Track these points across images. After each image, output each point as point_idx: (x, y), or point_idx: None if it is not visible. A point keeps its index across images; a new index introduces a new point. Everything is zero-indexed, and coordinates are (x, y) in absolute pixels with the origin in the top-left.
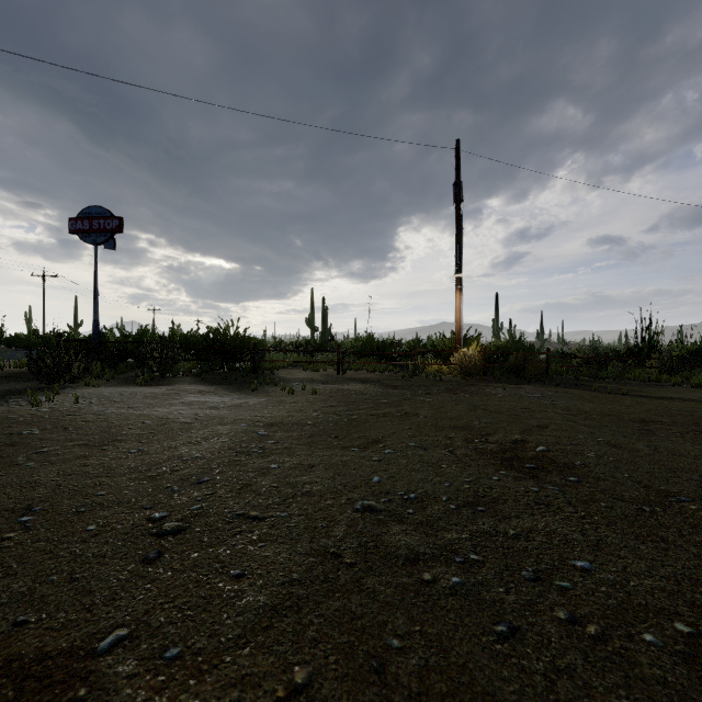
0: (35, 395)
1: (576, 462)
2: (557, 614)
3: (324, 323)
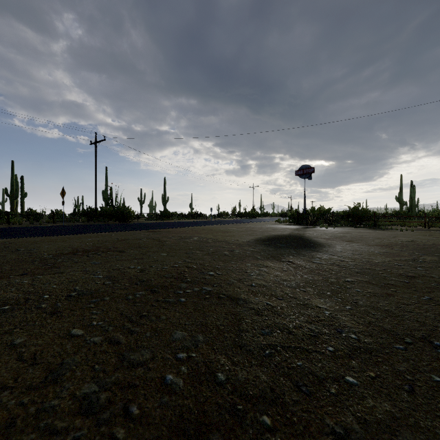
0: (326, 226)
1: None
2: None
3: (411, 198)
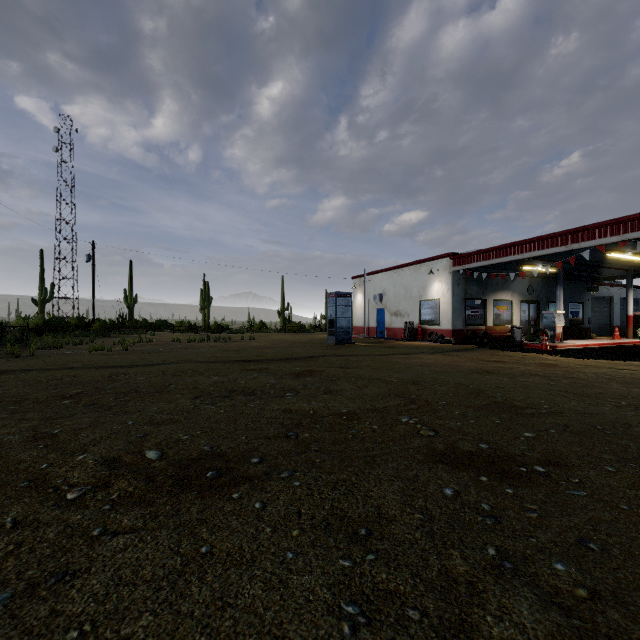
0: None
1: (204, 448)
2: (534, 516)
3: None
